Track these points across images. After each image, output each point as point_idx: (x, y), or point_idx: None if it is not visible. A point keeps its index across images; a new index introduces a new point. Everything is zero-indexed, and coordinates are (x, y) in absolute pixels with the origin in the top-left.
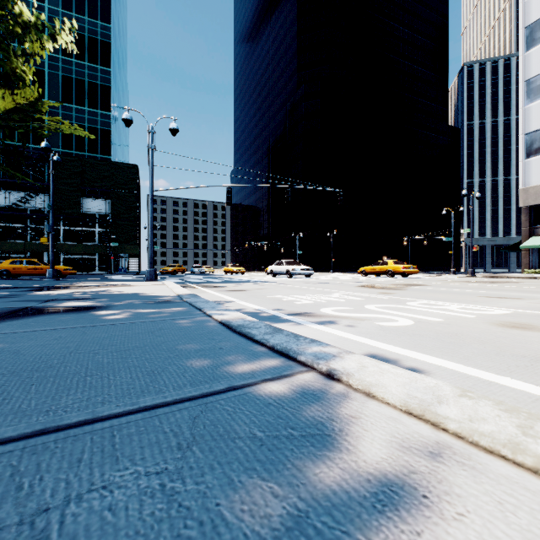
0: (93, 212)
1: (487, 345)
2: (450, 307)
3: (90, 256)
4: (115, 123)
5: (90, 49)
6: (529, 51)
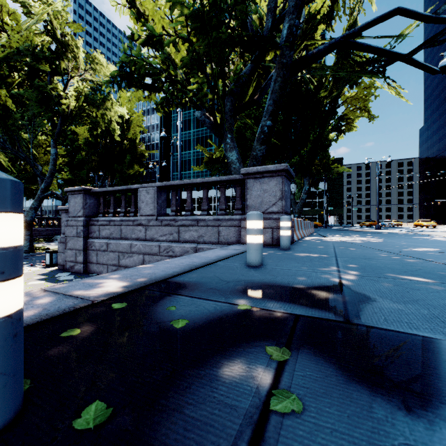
0: (315, 190)
1: None
2: None
3: (313, 216)
4: None
5: None
6: None
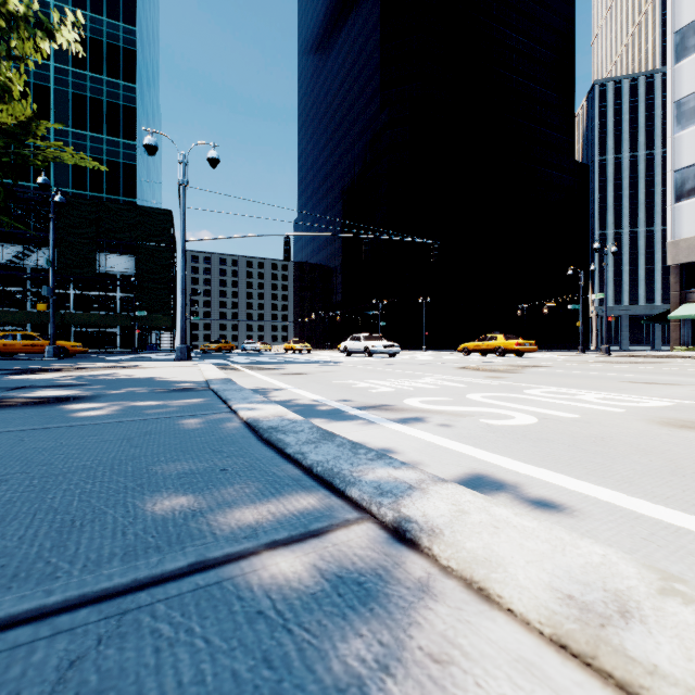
0: (113, 271)
1: (653, 457)
2: (586, 397)
3: (110, 330)
4: (142, 156)
5: (110, 59)
6: (680, 63)
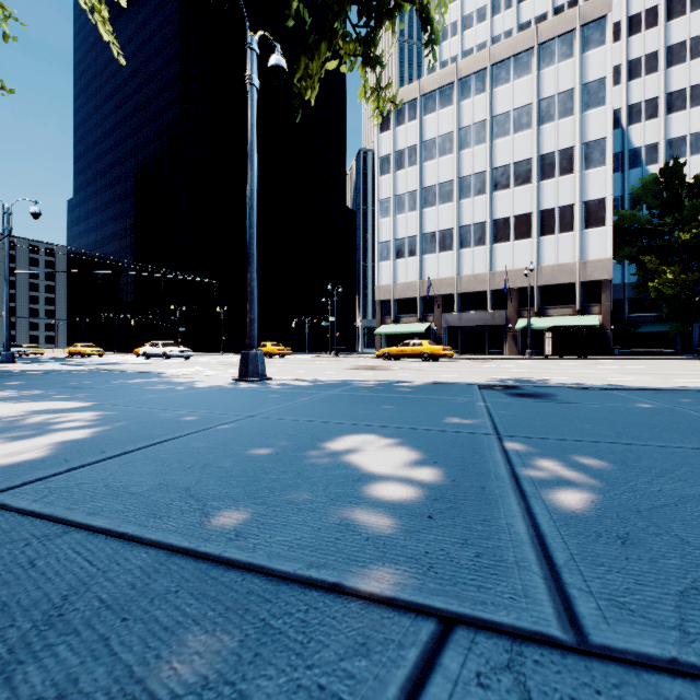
0: None
1: None
2: None
3: None
4: None
5: None
6: (381, 177)
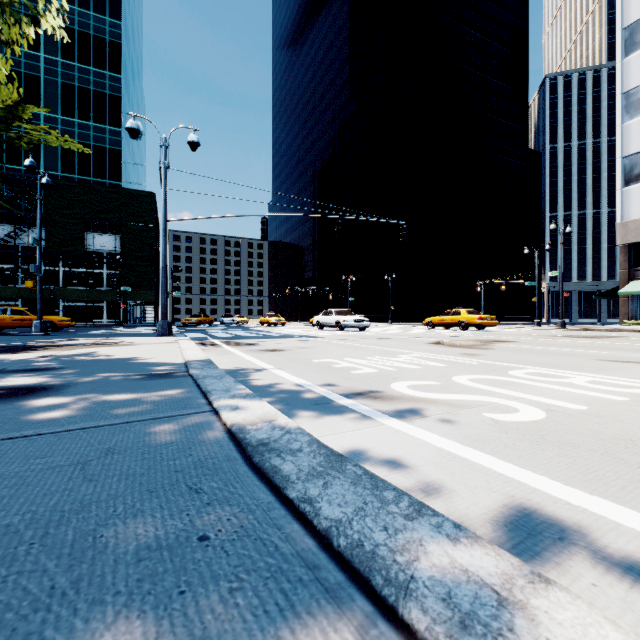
0: (100, 250)
1: None
2: (576, 380)
3: (96, 304)
4: (127, 142)
5: (96, 51)
6: (628, 56)
